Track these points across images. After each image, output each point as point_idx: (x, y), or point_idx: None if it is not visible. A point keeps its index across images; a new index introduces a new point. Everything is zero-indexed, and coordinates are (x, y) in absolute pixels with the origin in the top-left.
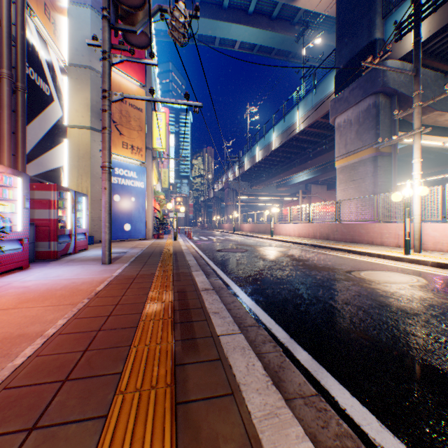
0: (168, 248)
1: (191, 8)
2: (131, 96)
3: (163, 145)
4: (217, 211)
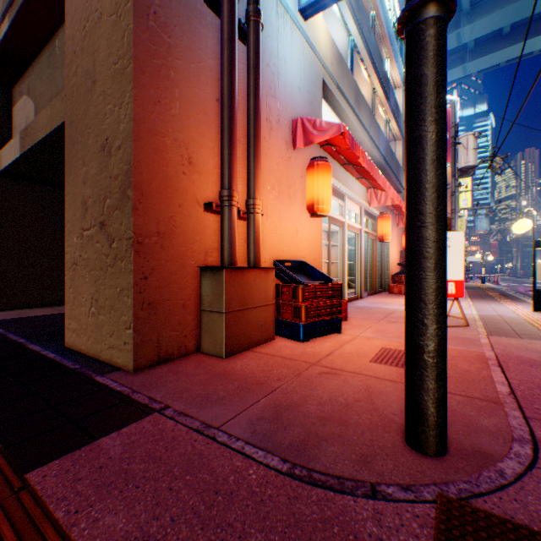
0: (480, 286)
1: (495, 43)
2: (465, 209)
3: (467, 204)
4: (539, 252)
